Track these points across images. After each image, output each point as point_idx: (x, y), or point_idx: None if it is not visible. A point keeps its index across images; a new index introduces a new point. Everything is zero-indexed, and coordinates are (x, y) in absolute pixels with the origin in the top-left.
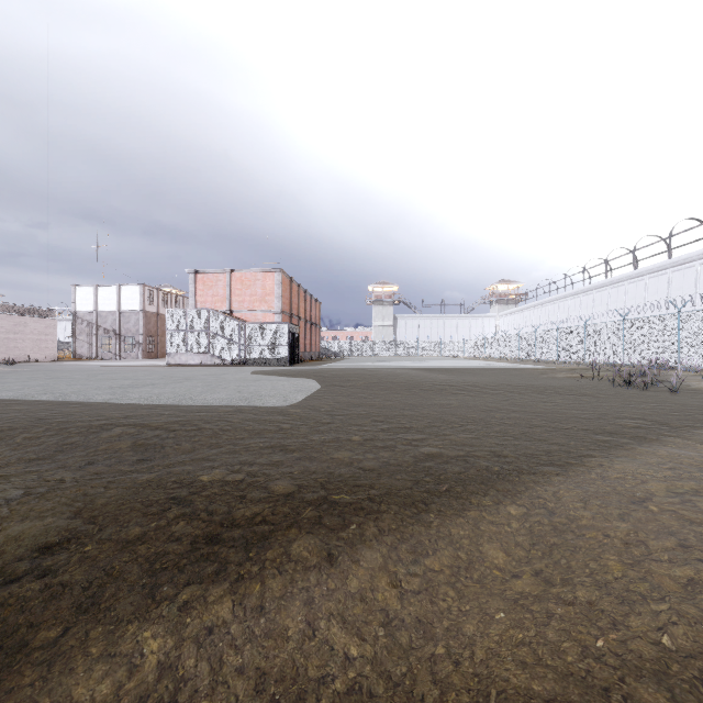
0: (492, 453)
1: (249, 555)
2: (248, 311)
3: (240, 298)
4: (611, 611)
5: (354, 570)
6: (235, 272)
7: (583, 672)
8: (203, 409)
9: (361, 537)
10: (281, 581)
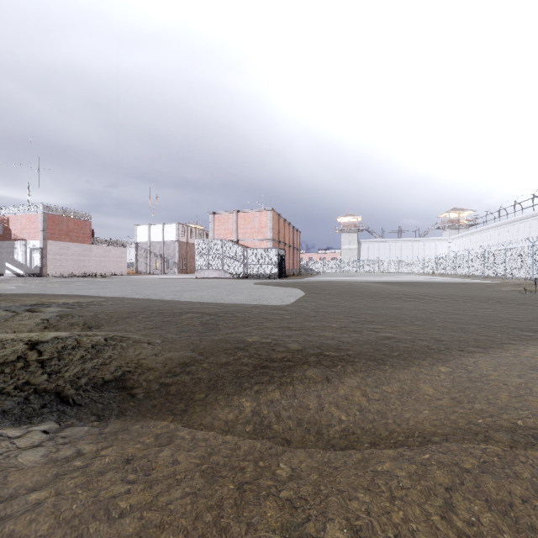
0: (433, 338)
1: (284, 374)
2: (249, 240)
3: (243, 230)
4: (492, 411)
5: (341, 386)
6: (240, 212)
7: (466, 428)
8: (232, 305)
9: (344, 372)
10: (303, 386)
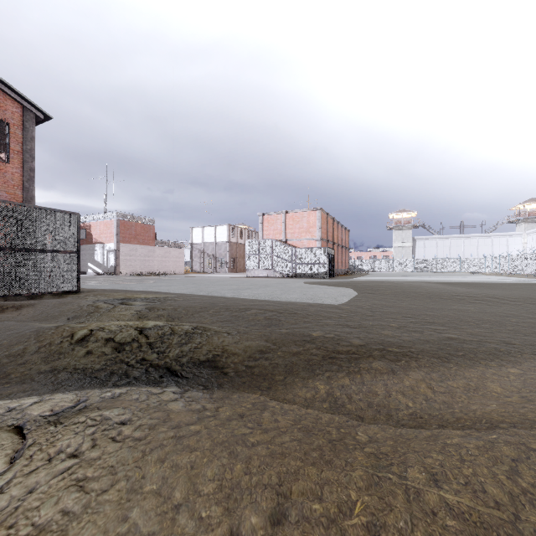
0: (502, 341)
1: (351, 364)
2: (297, 239)
3: (291, 230)
4: None
5: (406, 378)
6: (288, 213)
7: (535, 419)
8: (288, 303)
9: (408, 366)
10: (369, 376)
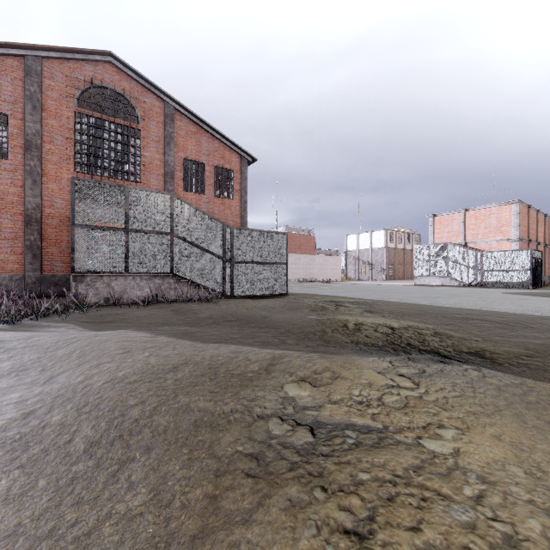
0: None
1: None
2: (482, 241)
3: (473, 231)
4: None
5: None
6: (469, 211)
7: None
8: (508, 314)
9: None
10: None
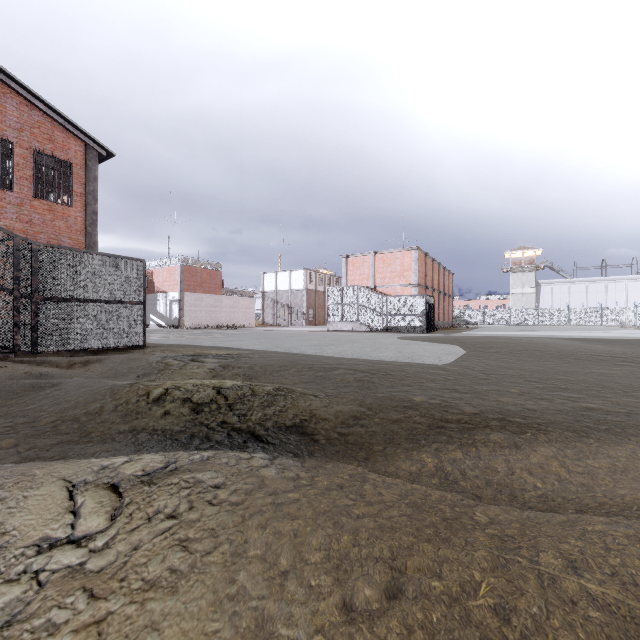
0: None
1: (464, 435)
2: (389, 286)
3: (381, 275)
4: None
5: (533, 454)
6: (378, 254)
7: None
8: (381, 362)
9: (536, 440)
10: (487, 449)
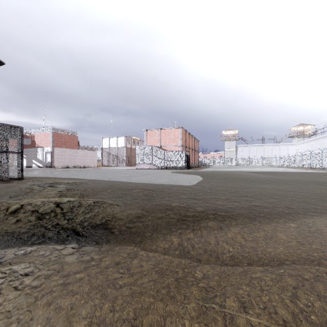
0: (285, 206)
1: (195, 224)
2: (168, 146)
3: (164, 140)
4: (323, 249)
5: (229, 232)
6: (162, 129)
7: (306, 257)
8: (160, 185)
9: (230, 224)
10: (206, 231)
